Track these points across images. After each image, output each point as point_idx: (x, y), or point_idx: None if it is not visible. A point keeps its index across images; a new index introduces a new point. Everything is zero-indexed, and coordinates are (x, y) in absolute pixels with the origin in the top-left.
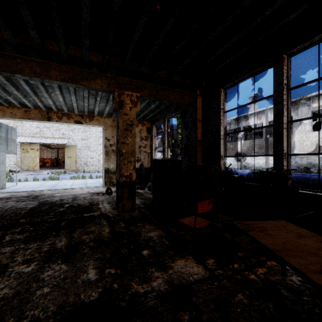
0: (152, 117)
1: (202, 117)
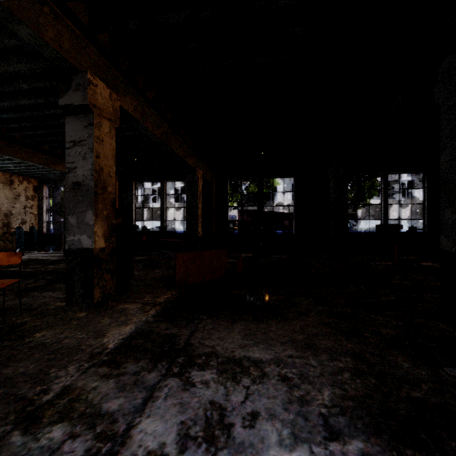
0: (46, 177)
1: (118, 194)
